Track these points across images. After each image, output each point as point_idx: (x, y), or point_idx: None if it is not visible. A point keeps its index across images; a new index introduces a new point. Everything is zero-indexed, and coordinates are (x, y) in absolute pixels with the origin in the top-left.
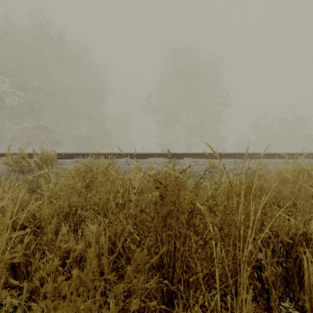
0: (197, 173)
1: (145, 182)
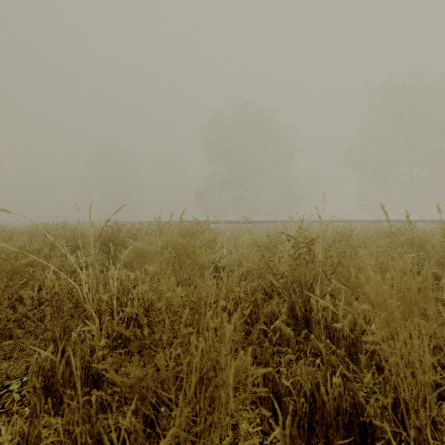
0: None
1: None
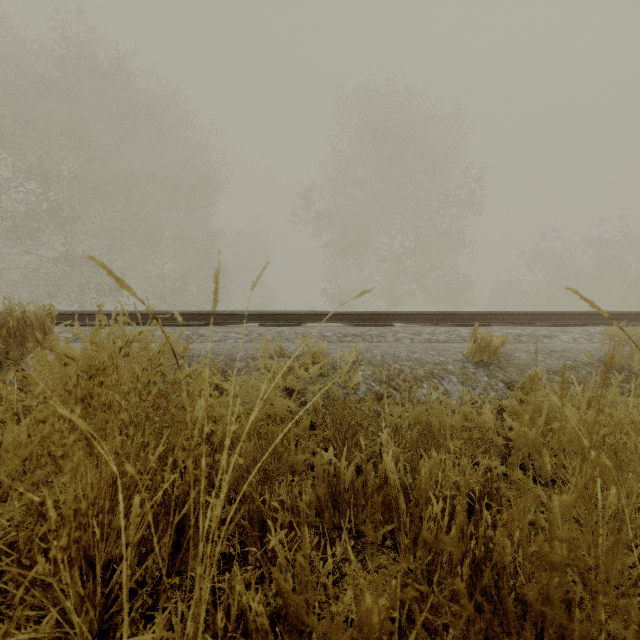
0: (441, 368)
1: (290, 403)
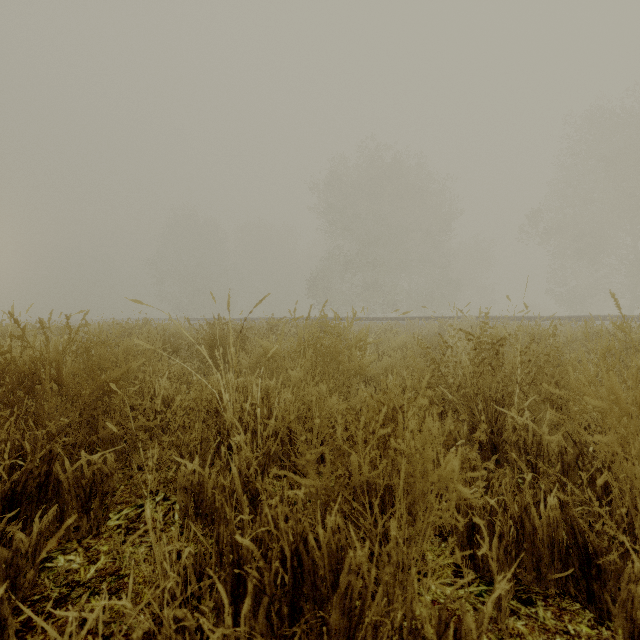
0: None
1: None
